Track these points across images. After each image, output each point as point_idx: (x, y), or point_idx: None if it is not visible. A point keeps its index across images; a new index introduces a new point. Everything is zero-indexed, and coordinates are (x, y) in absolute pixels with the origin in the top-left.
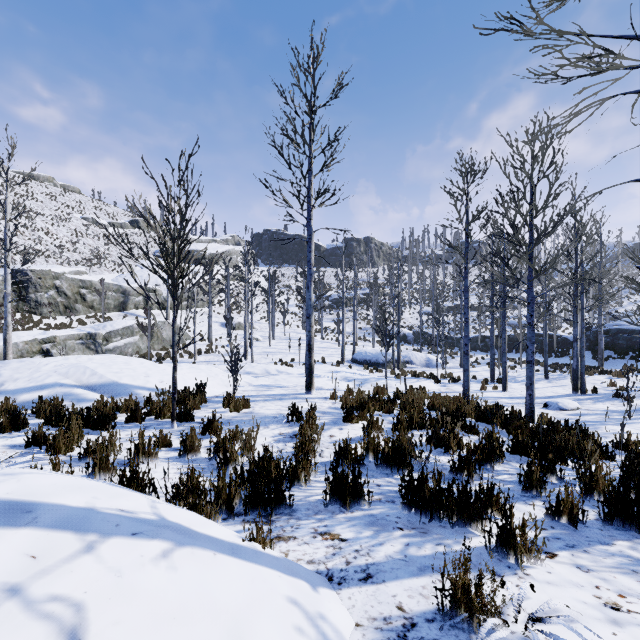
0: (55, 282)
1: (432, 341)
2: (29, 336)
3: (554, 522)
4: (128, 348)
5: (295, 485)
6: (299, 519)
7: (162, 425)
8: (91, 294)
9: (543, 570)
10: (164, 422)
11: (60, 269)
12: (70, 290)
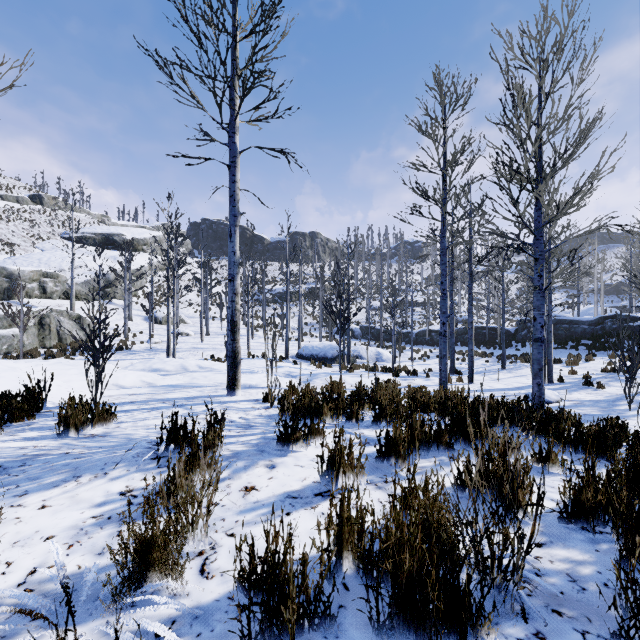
0: None
1: (380, 335)
2: None
3: None
4: (2, 344)
5: None
6: None
7: None
8: None
9: None
10: None
11: None
12: None
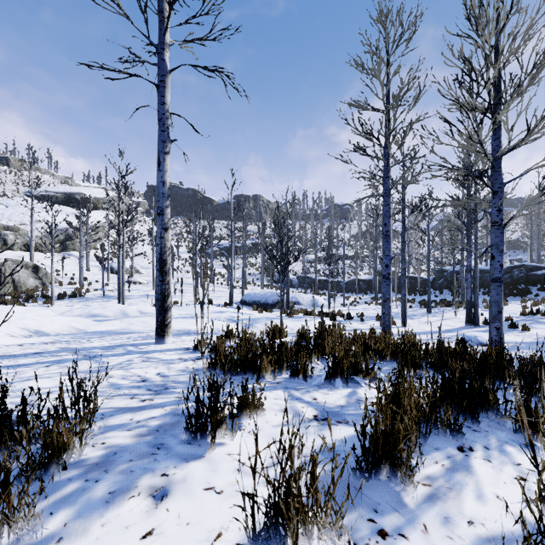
0: None
1: (315, 284)
2: None
3: None
4: None
5: None
6: None
7: None
8: None
9: None
10: None
11: None
12: None
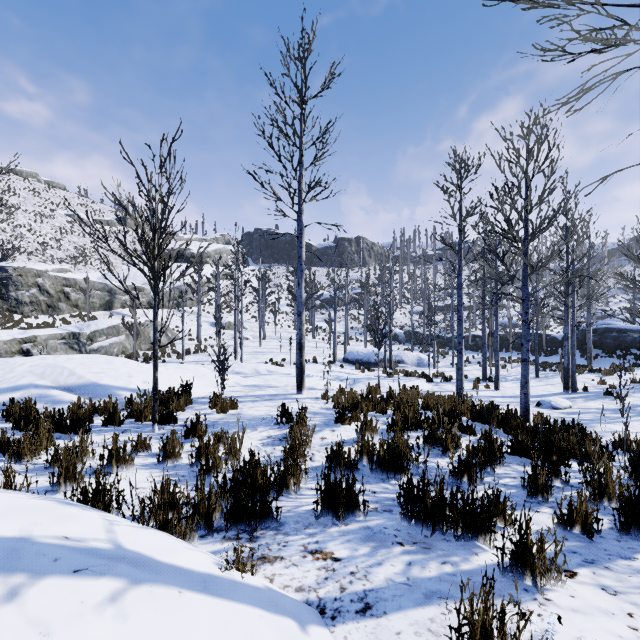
0: (37, 280)
1: (423, 340)
2: (8, 335)
3: (566, 532)
4: (113, 348)
5: (284, 493)
6: (287, 534)
7: (142, 428)
8: (75, 292)
9: (565, 593)
10: (145, 425)
11: (42, 267)
12: (53, 288)
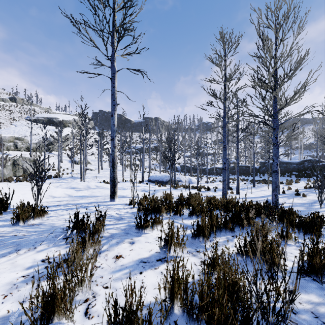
0: None
1: (190, 170)
2: None
3: None
4: None
5: None
6: None
7: None
8: None
9: None
10: None
11: None
12: None
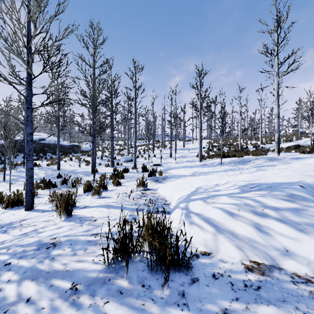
0: None
1: None
2: None
3: None
4: None
5: None
6: None
7: None
8: None
9: None
10: None
11: None
12: None
